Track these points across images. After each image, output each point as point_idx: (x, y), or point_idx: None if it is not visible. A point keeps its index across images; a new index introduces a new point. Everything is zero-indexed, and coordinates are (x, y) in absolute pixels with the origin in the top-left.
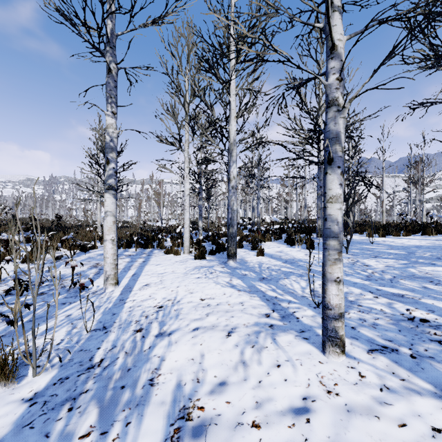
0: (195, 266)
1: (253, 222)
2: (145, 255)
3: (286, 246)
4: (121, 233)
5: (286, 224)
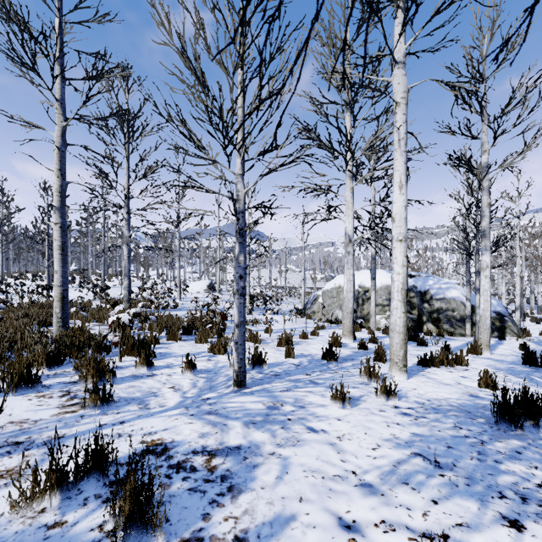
0: None
1: None
2: (535, 307)
3: None
4: (511, 298)
5: None
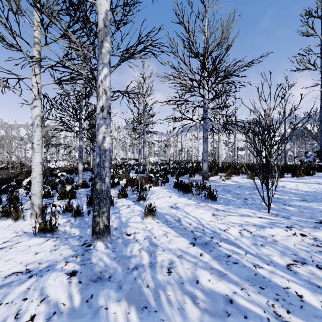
0: (6, 276)
1: (139, 163)
2: None
3: (178, 194)
4: None
5: (169, 166)
